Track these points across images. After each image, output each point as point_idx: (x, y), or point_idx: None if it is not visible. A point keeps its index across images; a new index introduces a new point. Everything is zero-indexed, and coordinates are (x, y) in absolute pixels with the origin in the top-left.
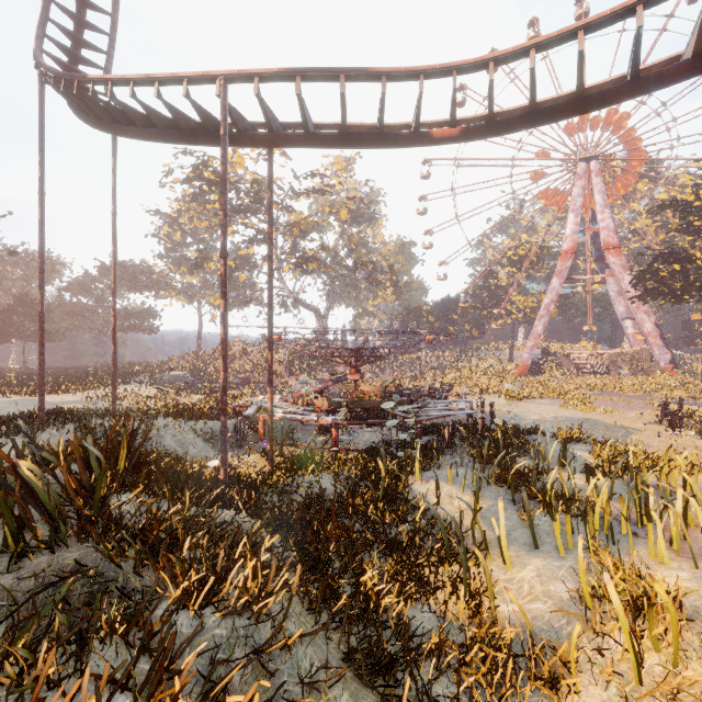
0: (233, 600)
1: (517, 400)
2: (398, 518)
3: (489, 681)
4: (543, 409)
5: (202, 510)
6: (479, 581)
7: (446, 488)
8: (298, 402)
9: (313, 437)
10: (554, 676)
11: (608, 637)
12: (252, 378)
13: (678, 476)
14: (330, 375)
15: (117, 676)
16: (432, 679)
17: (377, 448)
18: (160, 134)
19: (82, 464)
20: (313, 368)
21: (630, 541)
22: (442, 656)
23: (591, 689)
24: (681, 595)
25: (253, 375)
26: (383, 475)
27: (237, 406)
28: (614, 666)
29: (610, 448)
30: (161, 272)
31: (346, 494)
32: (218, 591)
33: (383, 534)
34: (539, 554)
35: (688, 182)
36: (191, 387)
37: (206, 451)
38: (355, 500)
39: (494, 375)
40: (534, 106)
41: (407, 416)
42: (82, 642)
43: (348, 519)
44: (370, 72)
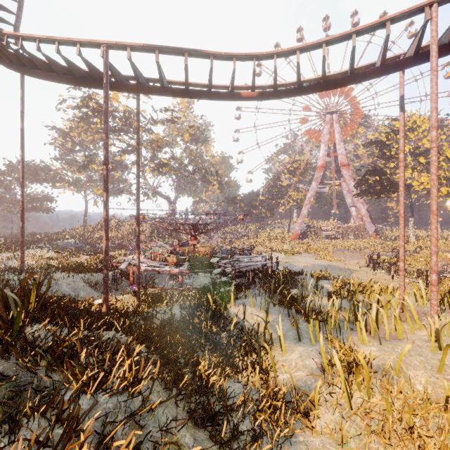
0: (116, 386)
1: (292, 255)
2: (221, 329)
3: (272, 418)
4: (306, 260)
5: (92, 332)
6: (267, 362)
7: (250, 309)
8: (157, 259)
9: (166, 281)
10: (307, 410)
11: (335, 386)
12: (124, 244)
13: (375, 296)
14: (178, 241)
15: (40, 439)
16: (240, 421)
17: (208, 287)
18: (59, 77)
19: (3, 306)
20: (166, 236)
21: (348, 333)
22: (246, 408)
23: (326, 415)
24: (372, 359)
25: (125, 241)
26: (211, 303)
27: (114, 262)
28: (338, 401)
29: (341, 281)
30: (57, 170)
31: (188, 316)
32: (106, 381)
33: (211, 340)
34: (301, 344)
35: (383, 130)
36: (80, 250)
37: (92, 293)
38: (194, 320)
39: (279, 240)
40: (299, 84)
41: (226, 266)
42: (13, 420)
43: (189, 332)
44: (203, 53)
